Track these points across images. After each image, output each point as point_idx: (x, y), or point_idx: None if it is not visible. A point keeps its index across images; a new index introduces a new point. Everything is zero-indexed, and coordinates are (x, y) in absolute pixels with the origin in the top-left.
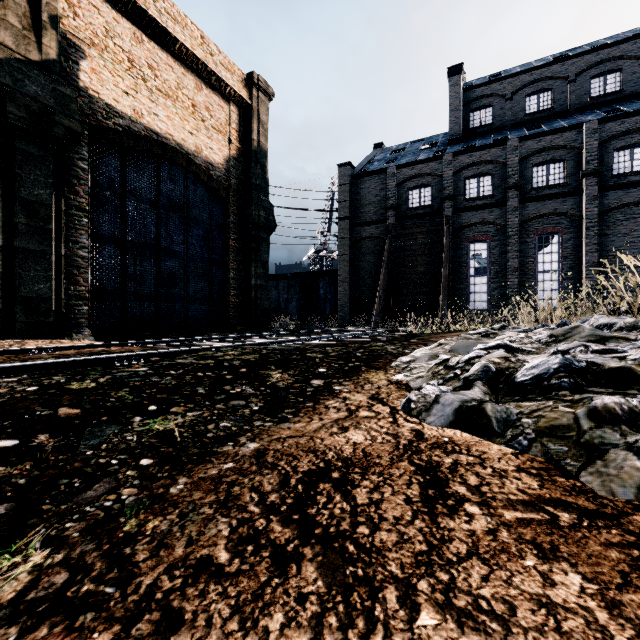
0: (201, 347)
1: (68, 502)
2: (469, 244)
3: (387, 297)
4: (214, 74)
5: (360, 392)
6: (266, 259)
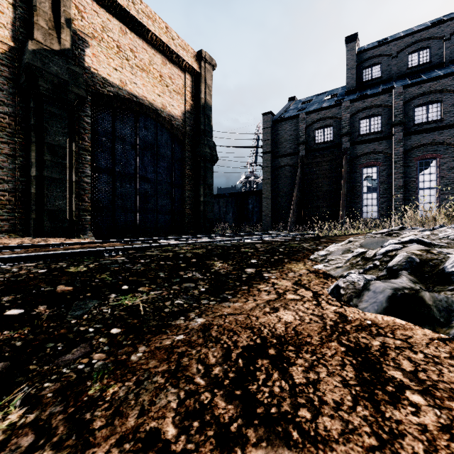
0: (164, 244)
1: (50, 363)
2: (362, 169)
3: (299, 209)
4: (174, 53)
5: (285, 279)
6: (211, 183)
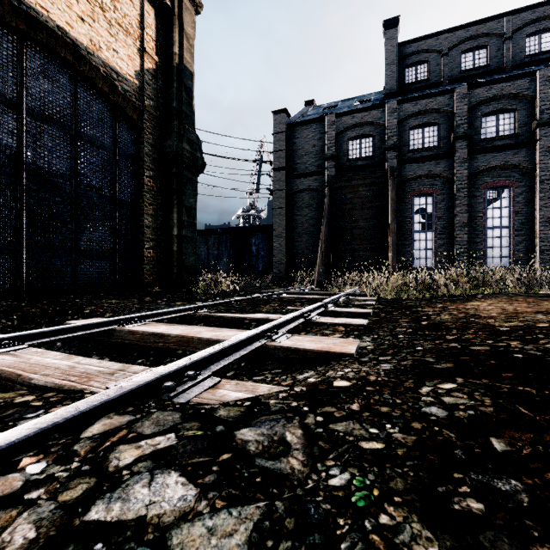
0: None
1: None
2: (413, 198)
3: (326, 253)
4: None
5: None
6: (192, 204)
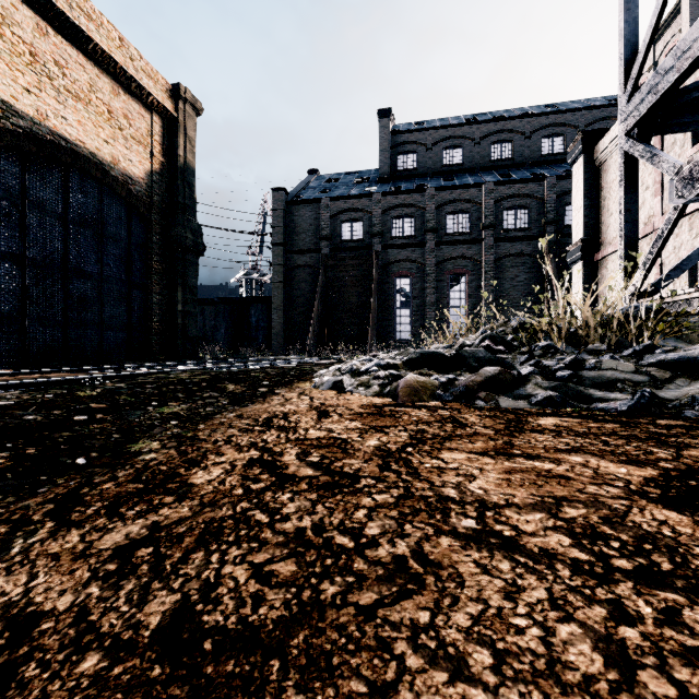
0: (152, 371)
1: (148, 434)
2: (395, 279)
3: (321, 326)
4: (135, 81)
5: (293, 392)
6: (194, 284)
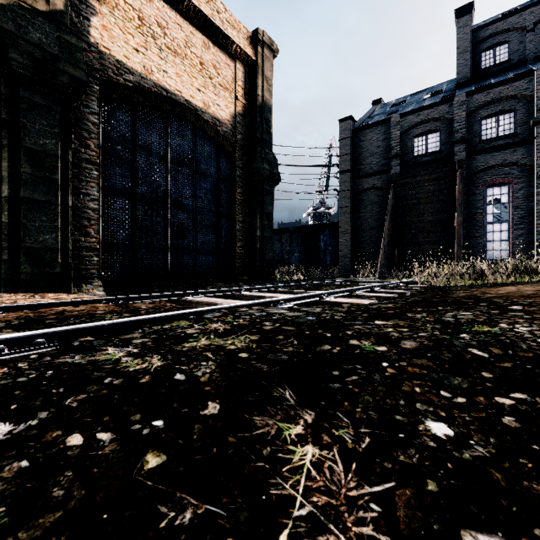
0: (174, 313)
1: None
2: (485, 189)
3: (390, 247)
4: (220, 31)
5: None
6: (270, 211)
